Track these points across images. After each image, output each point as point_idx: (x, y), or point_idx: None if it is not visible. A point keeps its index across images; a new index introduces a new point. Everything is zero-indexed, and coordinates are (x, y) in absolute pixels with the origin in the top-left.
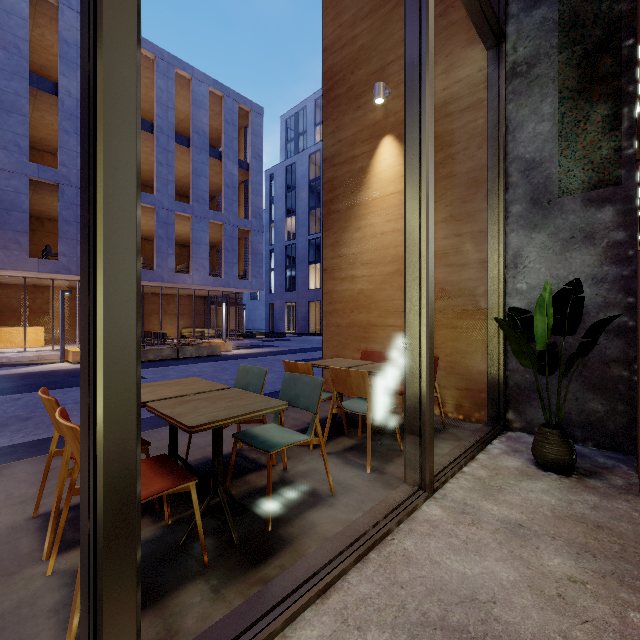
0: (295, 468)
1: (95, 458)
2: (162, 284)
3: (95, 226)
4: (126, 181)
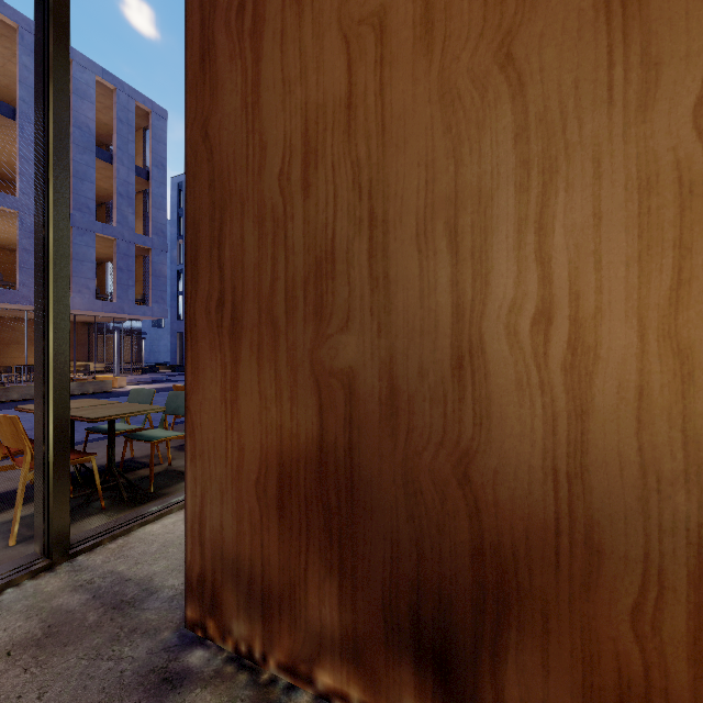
0: (179, 464)
1: (49, 415)
2: (28, 307)
3: (49, 308)
4: (64, 287)
